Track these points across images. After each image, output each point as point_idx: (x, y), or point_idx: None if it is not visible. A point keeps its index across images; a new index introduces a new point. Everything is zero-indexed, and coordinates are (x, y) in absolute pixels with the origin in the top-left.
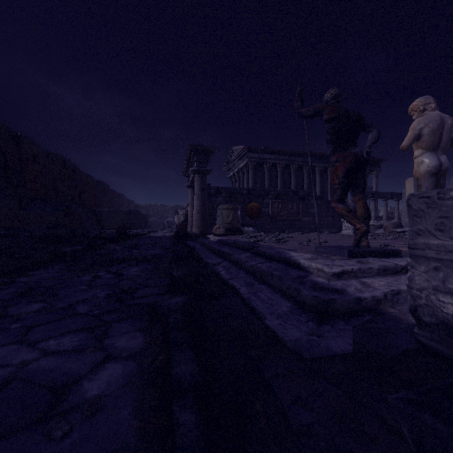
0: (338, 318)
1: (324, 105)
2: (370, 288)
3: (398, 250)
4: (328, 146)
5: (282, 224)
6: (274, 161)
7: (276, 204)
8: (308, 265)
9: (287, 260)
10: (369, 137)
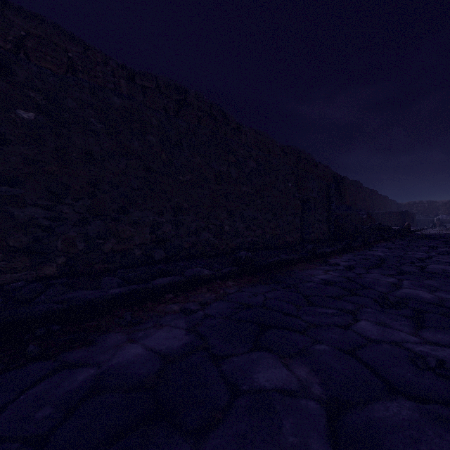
0: None
1: None
2: None
3: None
4: None
5: None
6: None
7: None
8: None
9: None
10: None
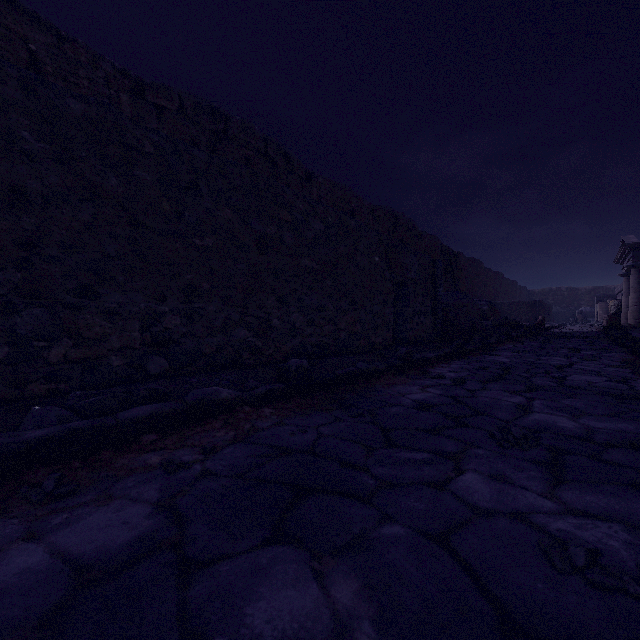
0: None
1: None
2: None
3: None
4: None
5: None
6: None
7: None
8: None
9: None
10: None
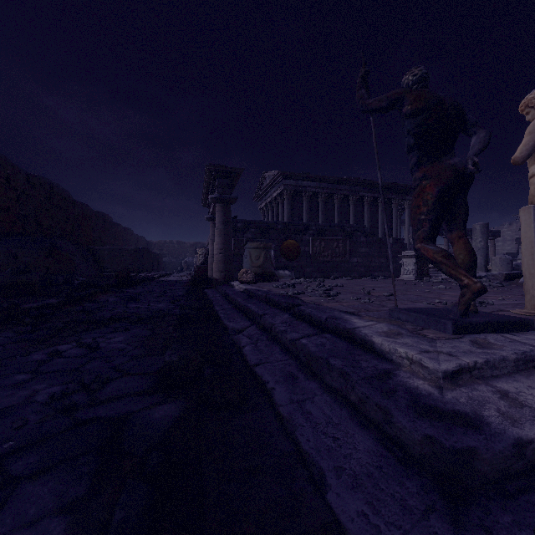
0: (491, 501)
1: (405, 90)
2: (525, 409)
3: (528, 319)
4: (409, 155)
5: (326, 266)
6: (314, 189)
7: (318, 241)
8: (391, 350)
9: (350, 333)
10: (472, 142)
